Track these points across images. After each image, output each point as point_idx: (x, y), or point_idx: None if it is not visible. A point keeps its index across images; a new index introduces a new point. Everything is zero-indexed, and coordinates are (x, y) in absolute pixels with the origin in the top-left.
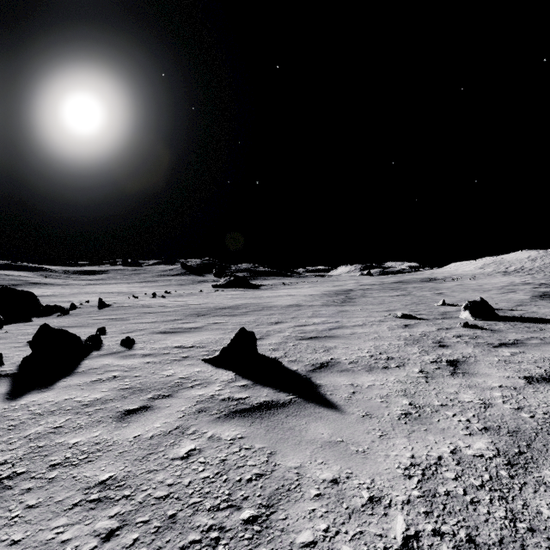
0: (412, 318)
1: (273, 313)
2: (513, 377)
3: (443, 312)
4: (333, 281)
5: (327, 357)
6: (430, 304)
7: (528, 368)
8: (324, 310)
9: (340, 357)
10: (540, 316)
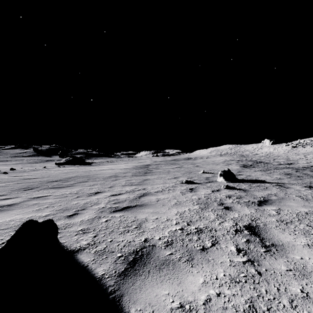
0: (191, 183)
1: (96, 183)
2: None
3: (206, 177)
4: (138, 159)
5: (141, 239)
6: (196, 172)
7: (305, 228)
8: (134, 179)
9: (154, 236)
10: (255, 178)
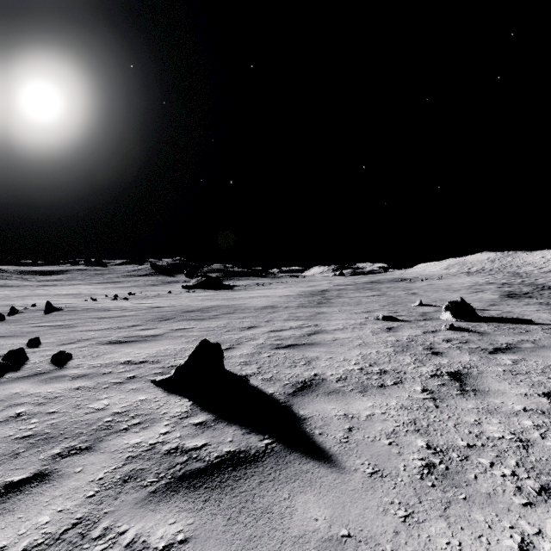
0: (393, 320)
1: (246, 316)
2: (532, 395)
3: (422, 313)
4: (308, 281)
5: (310, 373)
6: (408, 304)
7: (541, 380)
8: (301, 312)
9: (325, 372)
10: (517, 316)
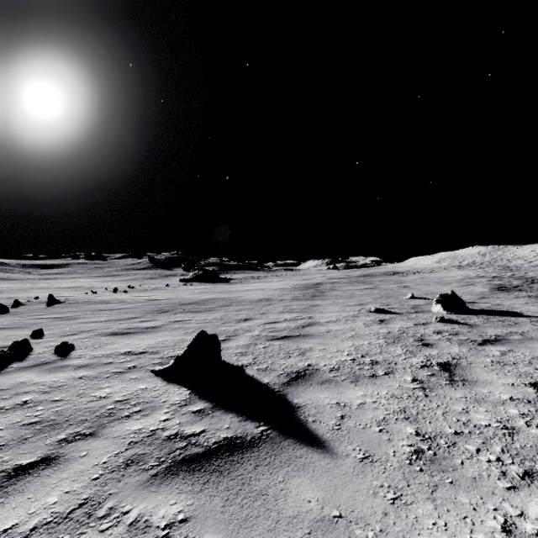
0: (385, 312)
1: (242, 308)
2: (519, 385)
3: (413, 305)
4: (302, 275)
5: (304, 363)
6: (399, 297)
7: (528, 371)
8: (295, 305)
9: (319, 363)
10: (507, 309)
